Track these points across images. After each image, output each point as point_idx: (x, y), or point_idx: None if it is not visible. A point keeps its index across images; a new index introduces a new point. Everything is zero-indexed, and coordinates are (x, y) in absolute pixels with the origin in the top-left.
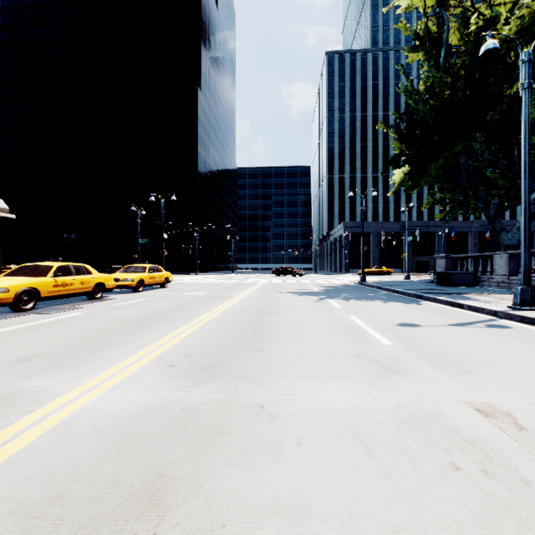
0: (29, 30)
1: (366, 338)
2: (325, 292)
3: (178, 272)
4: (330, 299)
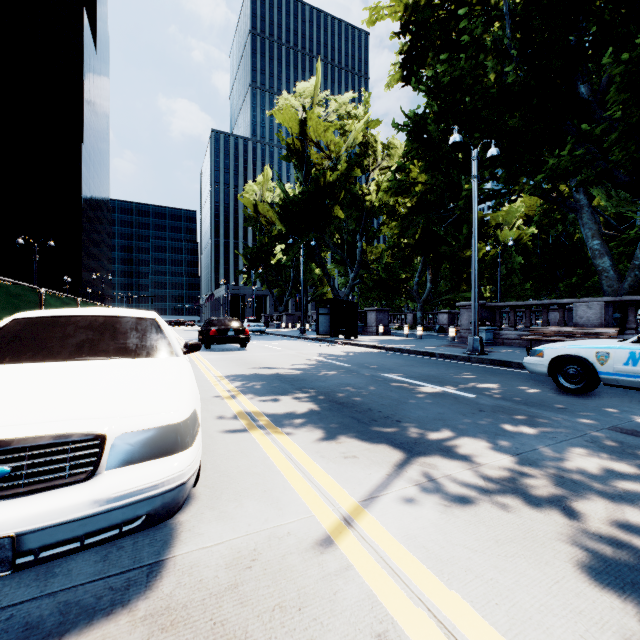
0: None
1: None
2: None
3: None
4: None
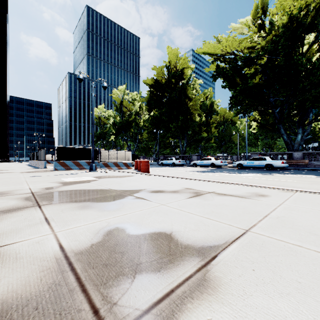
0: None
1: None
2: None
3: None
4: None
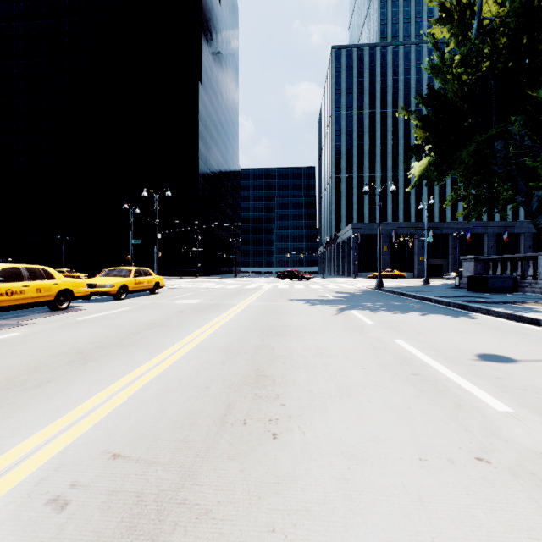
0: (22, 22)
1: (454, 394)
2: (343, 300)
3: (178, 275)
4: (353, 310)
